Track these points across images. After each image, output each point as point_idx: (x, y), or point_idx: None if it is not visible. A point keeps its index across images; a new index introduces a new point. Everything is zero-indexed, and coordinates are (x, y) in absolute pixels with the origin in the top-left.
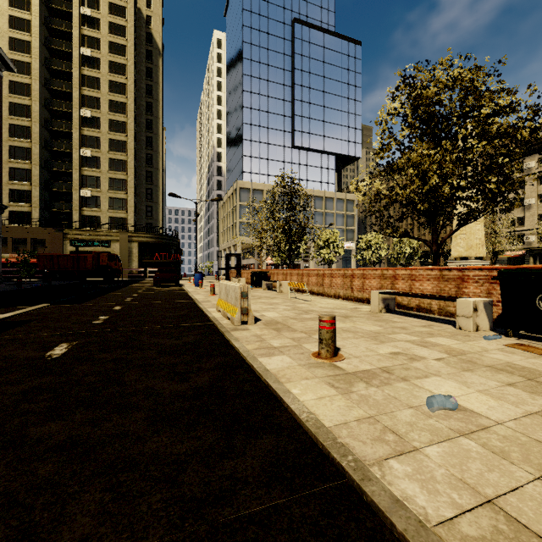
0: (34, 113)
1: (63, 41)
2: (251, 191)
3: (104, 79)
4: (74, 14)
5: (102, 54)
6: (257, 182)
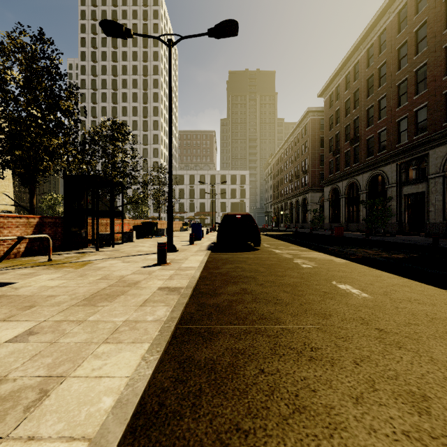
0: None
1: None
2: None
3: None
4: None
5: None
6: None
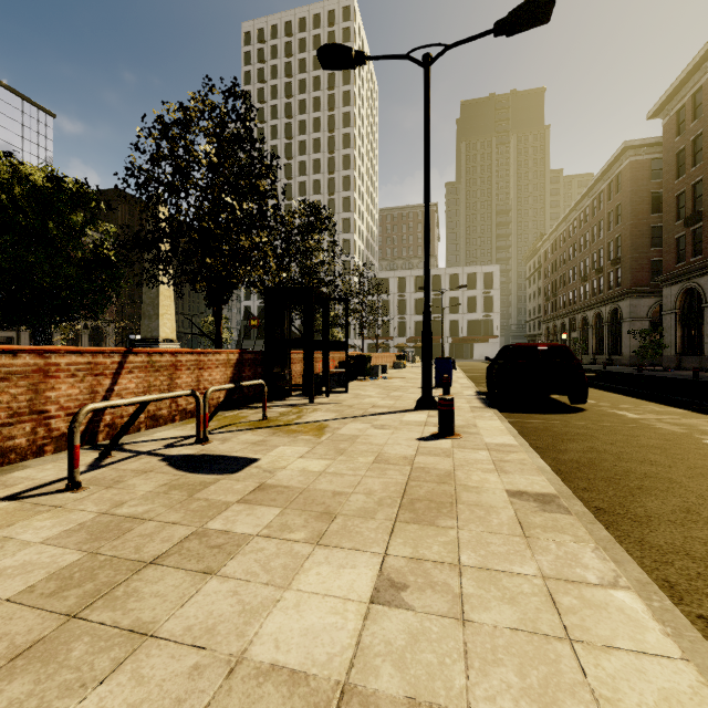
0: None
1: None
2: None
3: None
4: None
5: None
6: None
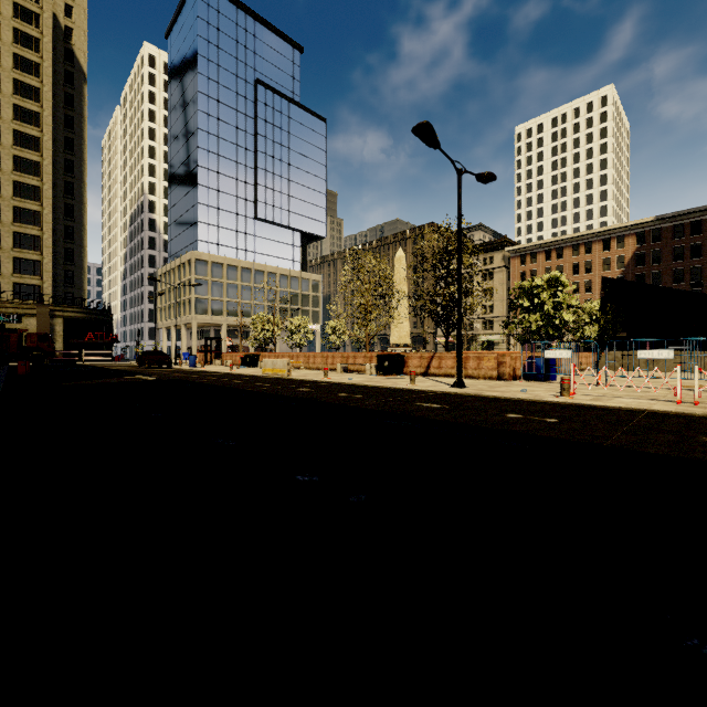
0: None
1: None
2: (210, 264)
3: (6, 101)
4: None
5: (2, 68)
6: (214, 253)
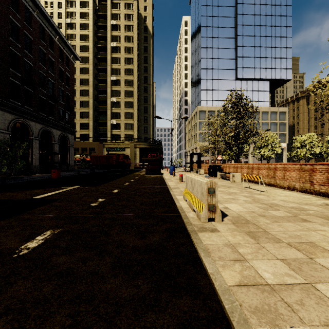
0: (90, 82)
1: (103, 42)
2: (207, 112)
3: (122, 57)
4: (108, 26)
5: (121, 44)
6: (210, 106)
